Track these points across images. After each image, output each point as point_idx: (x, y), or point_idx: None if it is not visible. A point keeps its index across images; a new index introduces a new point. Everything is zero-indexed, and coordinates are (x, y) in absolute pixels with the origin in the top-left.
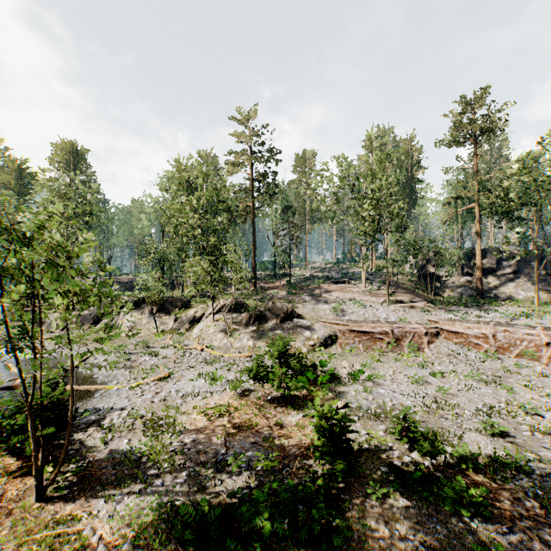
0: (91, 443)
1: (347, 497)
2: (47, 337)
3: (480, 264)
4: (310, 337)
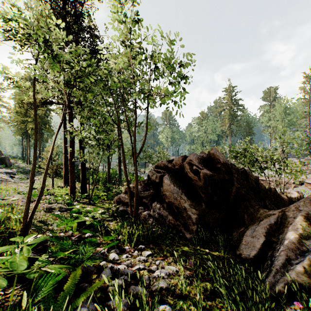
0: None
1: None
2: None
3: None
4: None
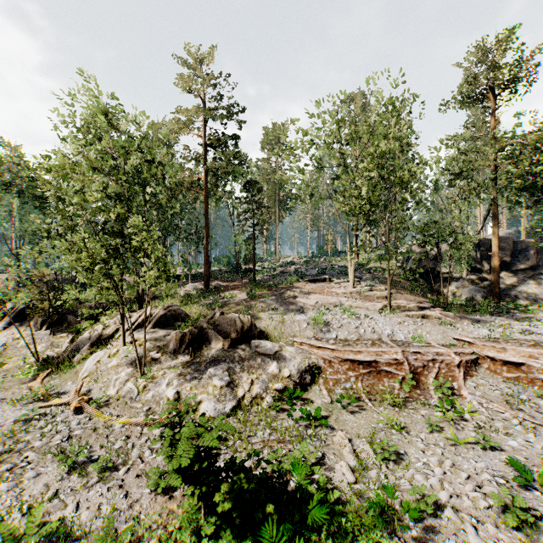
0: None
1: None
2: None
3: (497, 257)
4: (277, 375)
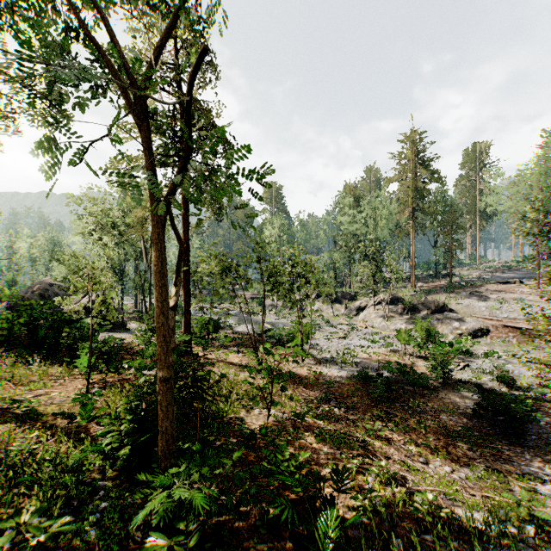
0: (313, 353)
1: (442, 389)
2: (270, 312)
3: None
4: (458, 328)
